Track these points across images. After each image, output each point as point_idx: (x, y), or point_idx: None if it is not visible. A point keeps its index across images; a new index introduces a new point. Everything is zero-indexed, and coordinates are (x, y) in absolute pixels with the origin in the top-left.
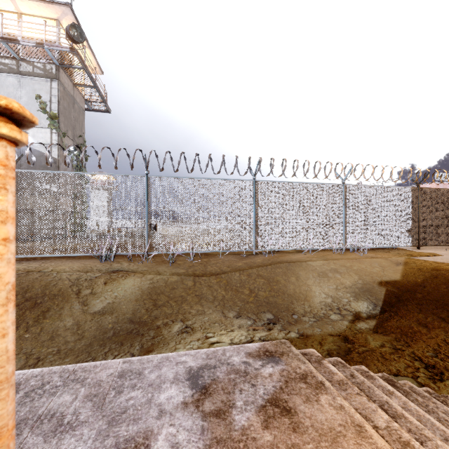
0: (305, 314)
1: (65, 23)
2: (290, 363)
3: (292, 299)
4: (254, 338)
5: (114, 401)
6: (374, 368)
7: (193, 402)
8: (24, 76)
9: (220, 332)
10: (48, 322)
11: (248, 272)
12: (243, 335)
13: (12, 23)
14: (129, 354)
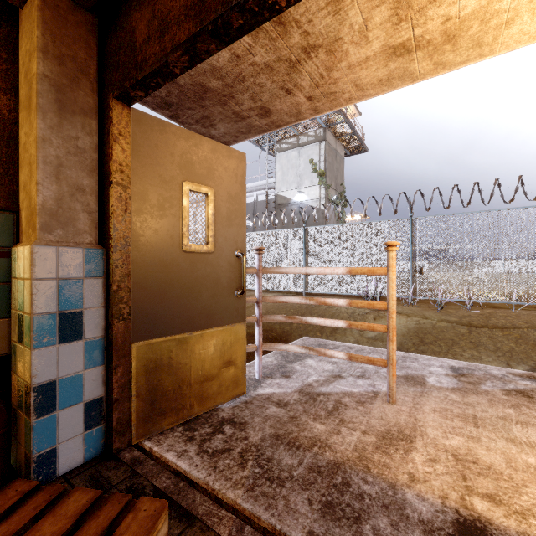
0: None
1: None
2: None
3: None
4: None
5: (402, 363)
6: None
7: (452, 375)
8: (301, 147)
9: None
10: (338, 337)
11: None
12: None
13: None
14: None
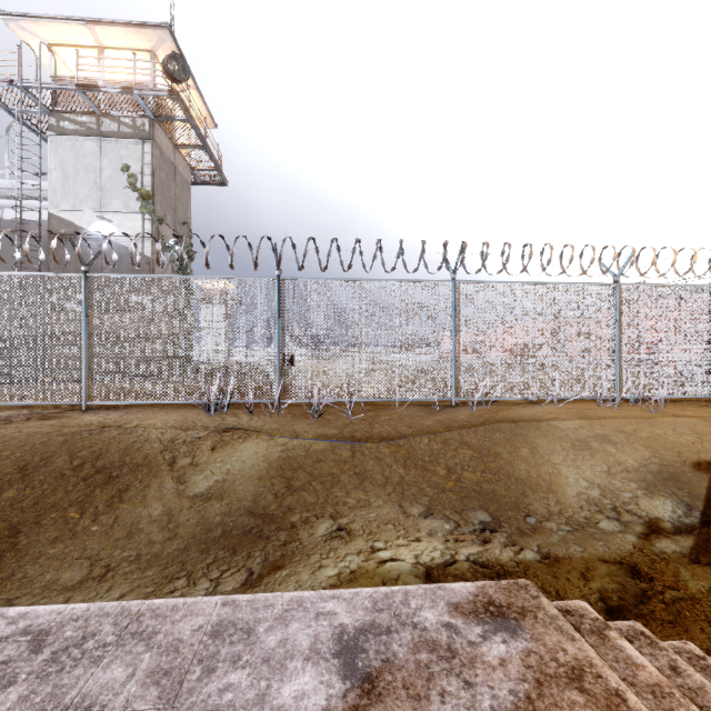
0: (550, 517)
1: (162, 55)
2: (541, 635)
3: (525, 488)
4: (457, 557)
5: (198, 691)
6: (703, 639)
7: None
8: (106, 138)
9: (397, 542)
10: (126, 508)
11: (443, 437)
12: (438, 550)
13: (91, 63)
14: (245, 571)
